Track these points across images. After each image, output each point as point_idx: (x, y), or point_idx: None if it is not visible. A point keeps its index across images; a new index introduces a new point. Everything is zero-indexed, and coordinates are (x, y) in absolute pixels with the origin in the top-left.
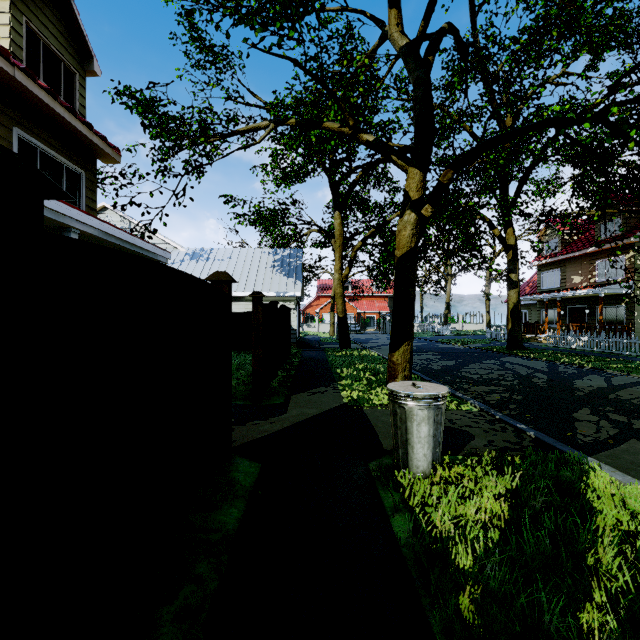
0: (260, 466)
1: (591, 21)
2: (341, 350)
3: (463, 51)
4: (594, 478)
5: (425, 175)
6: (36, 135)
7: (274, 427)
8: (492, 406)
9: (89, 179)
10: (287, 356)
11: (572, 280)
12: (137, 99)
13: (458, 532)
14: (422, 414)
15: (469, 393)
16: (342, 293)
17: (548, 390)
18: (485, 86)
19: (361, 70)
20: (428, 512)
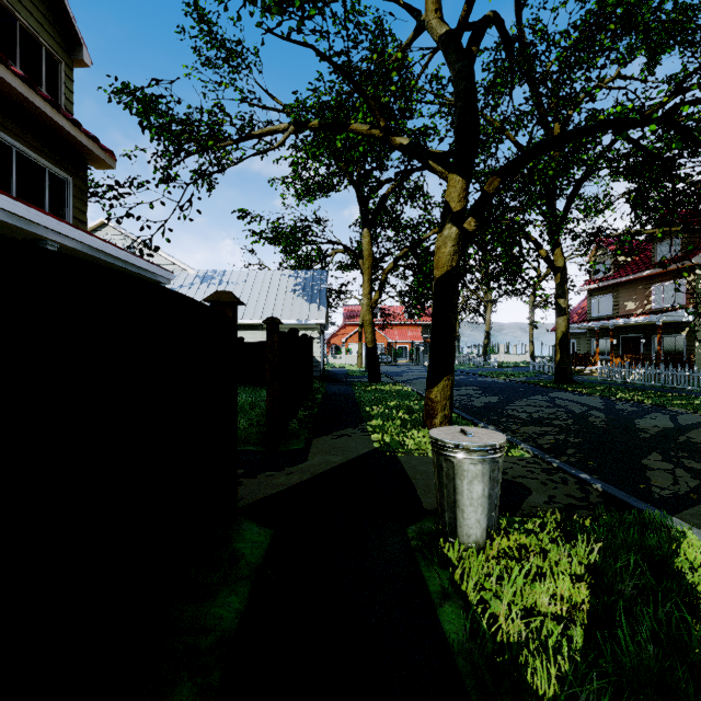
0: (272, 533)
1: (650, 17)
2: (370, 384)
3: (508, 46)
4: (687, 548)
5: (468, 183)
6: (11, 132)
7: (291, 480)
8: (547, 451)
9: (78, 187)
10: (309, 391)
11: (626, 306)
12: (137, 98)
13: (531, 636)
14: (475, 469)
15: (518, 435)
16: (371, 320)
17: (608, 431)
18: (532, 88)
19: (393, 66)
20: (486, 599)
